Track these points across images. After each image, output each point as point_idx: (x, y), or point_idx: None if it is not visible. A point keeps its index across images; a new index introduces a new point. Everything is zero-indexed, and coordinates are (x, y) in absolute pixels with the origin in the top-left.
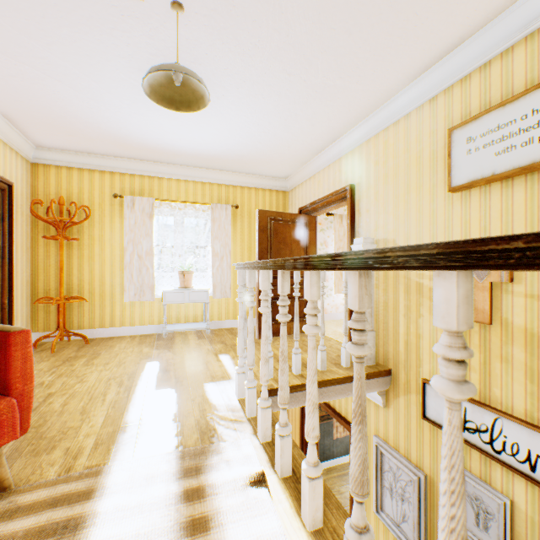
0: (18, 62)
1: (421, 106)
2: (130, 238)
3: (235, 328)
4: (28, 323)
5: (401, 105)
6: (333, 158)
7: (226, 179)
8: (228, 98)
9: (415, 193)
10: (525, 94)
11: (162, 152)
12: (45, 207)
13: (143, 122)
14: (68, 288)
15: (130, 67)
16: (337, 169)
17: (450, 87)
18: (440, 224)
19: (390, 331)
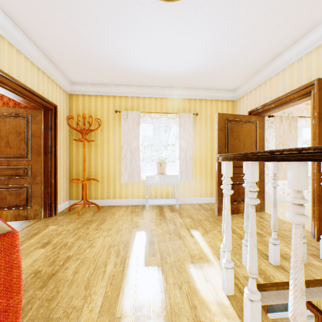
0: (48, 6)
1: None
2: (125, 139)
3: (196, 204)
4: (67, 194)
5: None
6: (291, 60)
7: (189, 94)
8: (203, 8)
9: None
10: None
11: (145, 77)
12: (76, 122)
13: (133, 51)
14: (89, 173)
15: None
16: (295, 69)
17: None
18: None
19: None
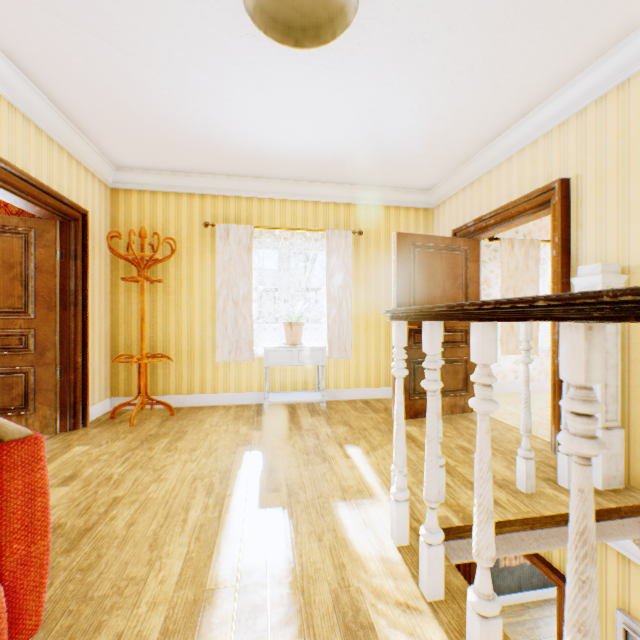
0: (76, 28)
1: None
2: (223, 279)
3: (358, 401)
4: (107, 386)
5: None
6: (520, 143)
7: (345, 195)
8: (365, 49)
9: None
10: None
11: (263, 161)
12: (126, 243)
13: (239, 114)
14: (152, 343)
15: (222, 11)
16: (526, 160)
17: None
18: None
19: None
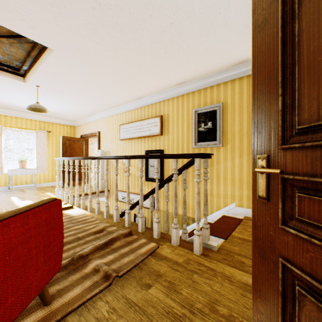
0: None
1: (116, 115)
2: None
3: (49, 186)
4: None
5: (111, 112)
6: (94, 120)
7: (44, 119)
8: (51, 100)
9: (114, 138)
10: (130, 123)
11: (10, 106)
12: None
13: (6, 98)
14: None
15: (11, 89)
16: (95, 124)
17: (121, 113)
18: (119, 148)
19: (109, 178)
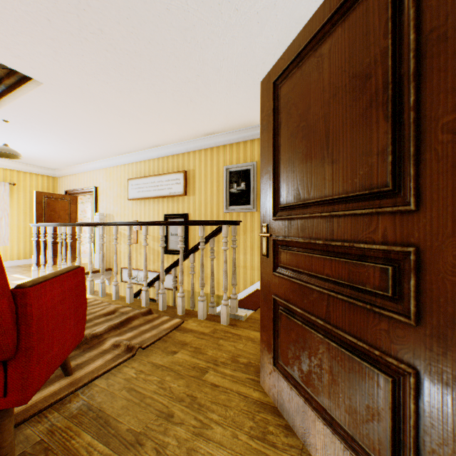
0: None
1: (122, 165)
2: None
3: (14, 266)
4: None
5: (115, 161)
6: (87, 170)
7: (5, 164)
8: (22, 140)
9: (120, 197)
10: (143, 178)
11: None
12: None
13: None
14: None
15: None
16: (89, 175)
17: (129, 164)
18: (127, 211)
19: (112, 252)
